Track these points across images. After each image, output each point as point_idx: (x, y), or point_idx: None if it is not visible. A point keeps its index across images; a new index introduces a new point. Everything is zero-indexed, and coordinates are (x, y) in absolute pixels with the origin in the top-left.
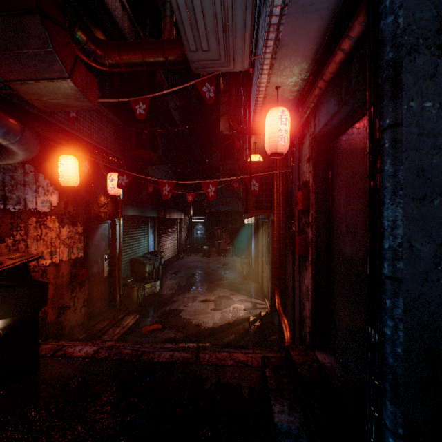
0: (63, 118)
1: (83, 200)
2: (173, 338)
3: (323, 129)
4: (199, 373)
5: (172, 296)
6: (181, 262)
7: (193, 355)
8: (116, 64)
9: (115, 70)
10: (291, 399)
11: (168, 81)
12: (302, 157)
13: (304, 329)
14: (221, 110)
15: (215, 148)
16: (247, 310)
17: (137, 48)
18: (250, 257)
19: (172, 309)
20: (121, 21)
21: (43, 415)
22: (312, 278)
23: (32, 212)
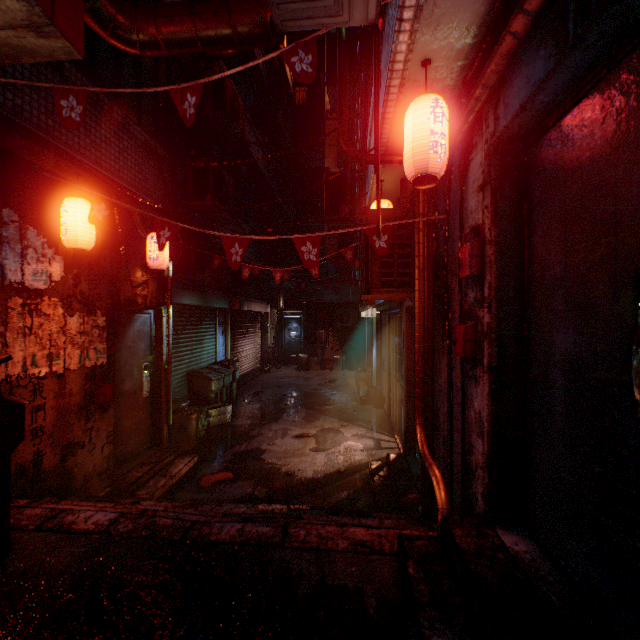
0: (70, 139)
1: (107, 275)
2: (250, 494)
3: (515, 121)
4: (287, 565)
5: (250, 428)
6: (266, 378)
7: (277, 530)
8: (151, 41)
9: (151, 52)
10: (460, 626)
11: (246, 103)
12: (467, 186)
13: (473, 488)
14: (326, 145)
15: (317, 185)
16: (367, 451)
17: (186, 12)
18: (369, 371)
19: (250, 449)
20: None
21: None
22: (490, 397)
23: (16, 288)
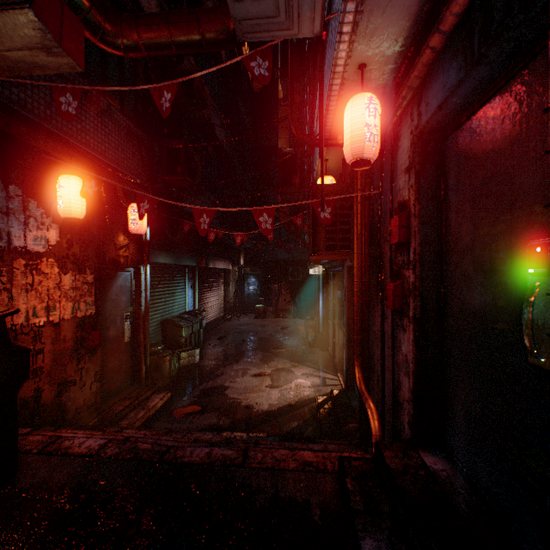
0: (64, 125)
1: (95, 239)
2: (215, 424)
3: (434, 117)
4: (247, 481)
5: (215, 368)
6: (228, 325)
7: (239, 453)
8: (133, 45)
9: (133, 54)
10: (388, 530)
11: (212, 91)
12: (396, 168)
13: (401, 418)
14: (279, 128)
15: (272, 165)
16: (314, 387)
17: (162, 21)
18: (317, 319)
19: (215, 386)
20: (148, 4)
21: (9, 548)
22: (414, 343)
23: (20, 251)
